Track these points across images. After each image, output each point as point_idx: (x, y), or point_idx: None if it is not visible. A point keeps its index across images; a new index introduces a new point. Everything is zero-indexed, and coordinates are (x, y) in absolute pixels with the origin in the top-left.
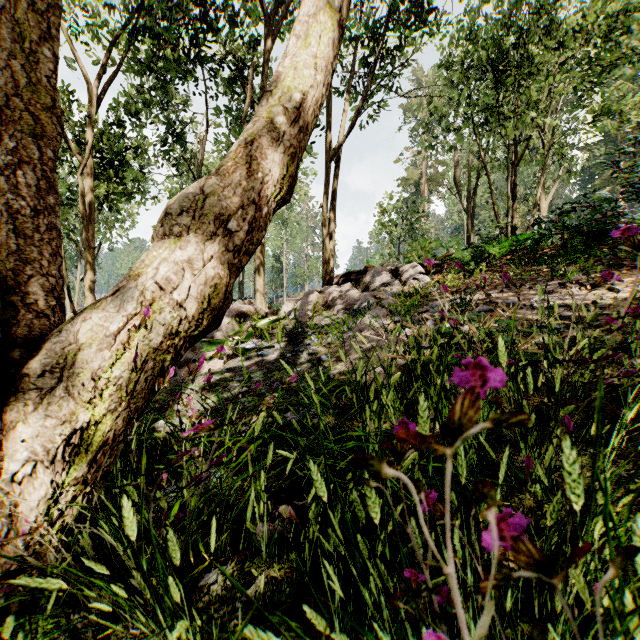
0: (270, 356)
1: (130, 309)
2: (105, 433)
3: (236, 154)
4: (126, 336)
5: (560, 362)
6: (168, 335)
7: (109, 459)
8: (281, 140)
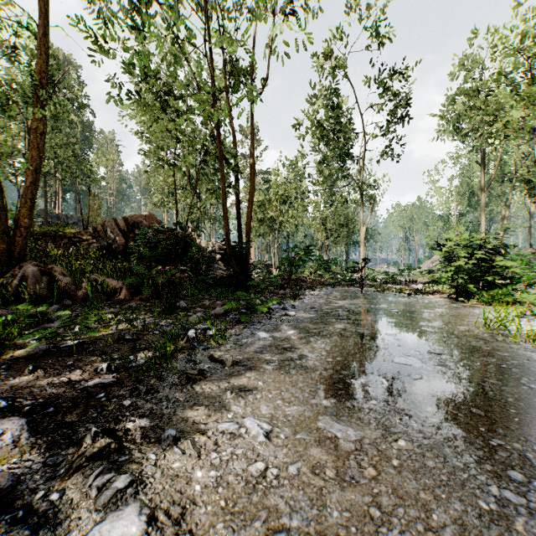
0: None
1: None
2: None
3: None
4: None
5: None
6: None
7: None
8: None
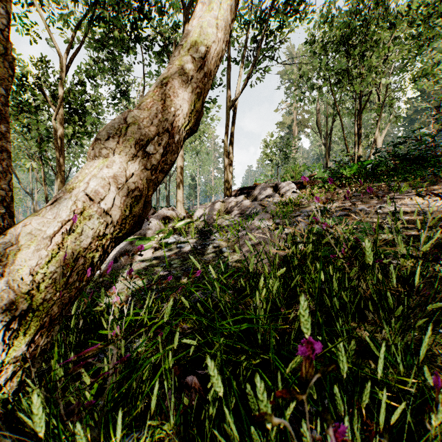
0: (186, 248)
1: (64, 216)
2: (42, 318)
3: (154, 93)
4: (60, 238)
5: (415, 259)
6: (96, 237)
7: (46, 339)
8: (189, 82)
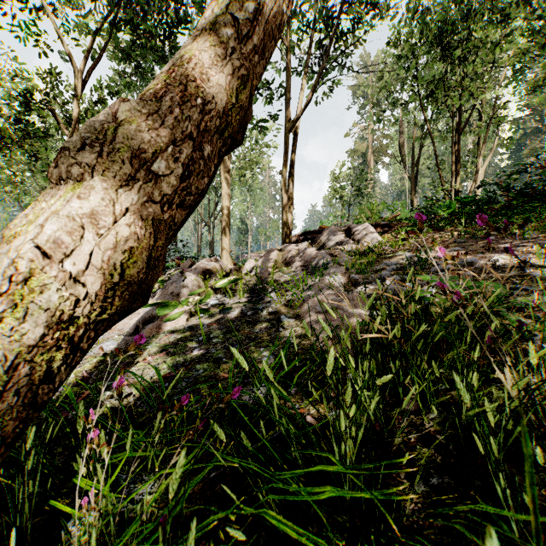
0: (231, 313)
1: None
2: None
3: (168, 74)
4: None
5: None
6: (55, 324)
7: None
8: (228, 59)
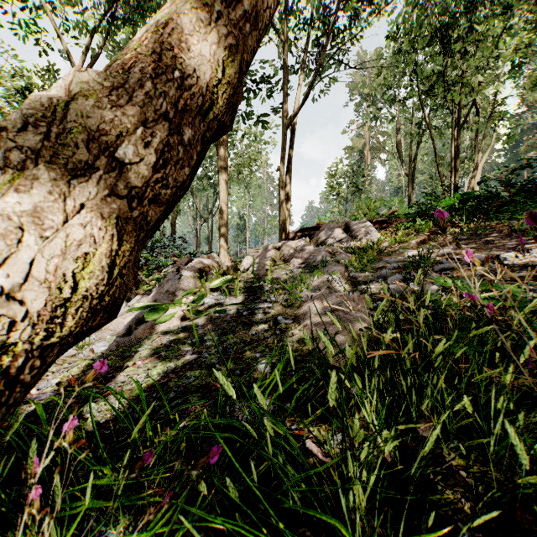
0: (227, 313)
1: None
2: None
3: (139, 42)
4: None
5: None
6: None
7: None
8: (214, 25)
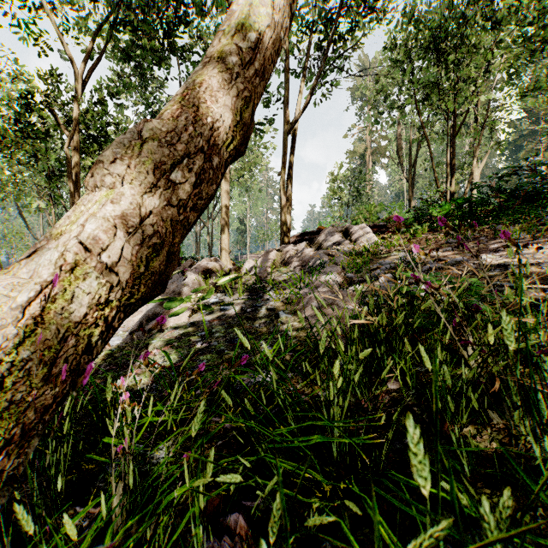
0: (231, 311)
1: (45, 275)
2: (9, 430)
3: (182, 97)
4: (39, 308)
5: None
6: (95, 305)
7: (17, 459)
8: (234, 83)
